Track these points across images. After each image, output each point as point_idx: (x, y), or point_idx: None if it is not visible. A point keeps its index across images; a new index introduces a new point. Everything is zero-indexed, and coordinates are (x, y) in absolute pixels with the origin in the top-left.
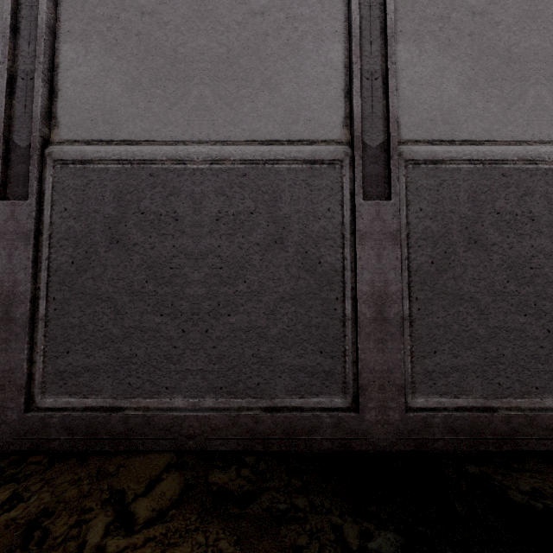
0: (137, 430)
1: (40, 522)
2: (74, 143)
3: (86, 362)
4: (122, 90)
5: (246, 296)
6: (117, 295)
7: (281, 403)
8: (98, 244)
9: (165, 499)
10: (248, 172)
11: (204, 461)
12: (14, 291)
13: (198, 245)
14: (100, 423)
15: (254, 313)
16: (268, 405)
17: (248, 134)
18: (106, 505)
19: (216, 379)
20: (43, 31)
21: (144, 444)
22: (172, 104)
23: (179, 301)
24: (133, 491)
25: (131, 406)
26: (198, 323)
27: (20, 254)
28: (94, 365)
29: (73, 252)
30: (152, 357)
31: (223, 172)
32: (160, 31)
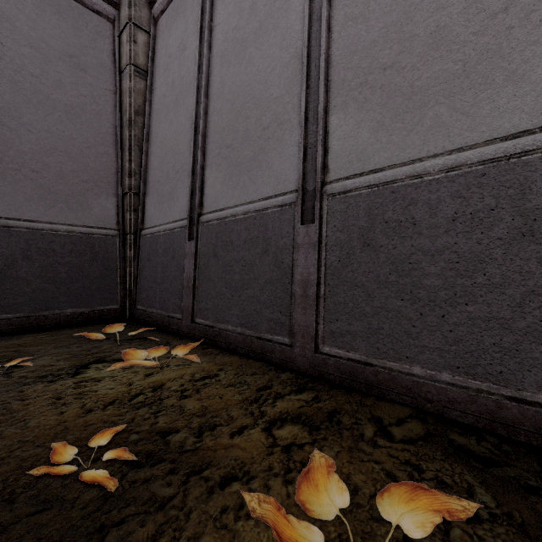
0: (384, 383)
1: (334, 414)
2: (339, 181)
3: (348, 328)
4: (369, 134)
5: (486, 288)
6: (368, 284)
7: (530, 398)
8: (355, 247)
9: (413, 433)
10: (487, 171)
11: (442, 423)
12: (308, 279)
13: (434, 244)
14: (358, 371)
15: (495, 304)
16: (513, 395)
17: (487, 134)
18: (370, 421)
19: (452, 359)
20: (321, 114)
21: (390, 395)
22: (409, 132)
23: (417, 289)
24: (387, 420)
25: (379, 365)
26: (434, 309)
27: (311, 256)
28: (353, 330)
29: (339, 254)
30: (394, 331)
31: (459, 177)
32: (398, 77)
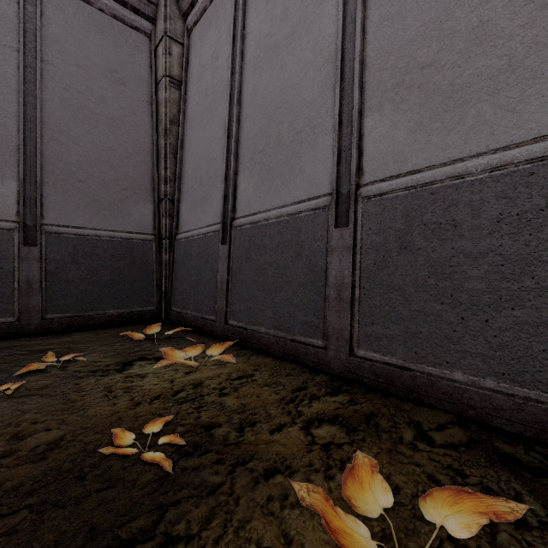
0: (423, 388)
1: (371, 417)
2: (374, 183)
3: (384, 331)
4: (406, 134)
5: (534, 292)
6: (405, 287)
7: None
8: (391, 250)
9: (454, 439)
10: (536, 170)
11: (485, 431)
12: (342, 282)
13: (476, 246)
14: (395, 375)
15: (545, 309)
16: None
17: (536, 131)
18: (409, 425)
19: (497, 365)
20: (356, 117)
21: (428, 400)
22: (449, 131)
23: (458, 293)
24: (427, 425)
25: (417, 369)
26: (477, 313)
27: (345, 260)
28: (389, 334)
29: (375, 257)
30: (434, 335)
31: (504, 176)
32: (437, 75)
